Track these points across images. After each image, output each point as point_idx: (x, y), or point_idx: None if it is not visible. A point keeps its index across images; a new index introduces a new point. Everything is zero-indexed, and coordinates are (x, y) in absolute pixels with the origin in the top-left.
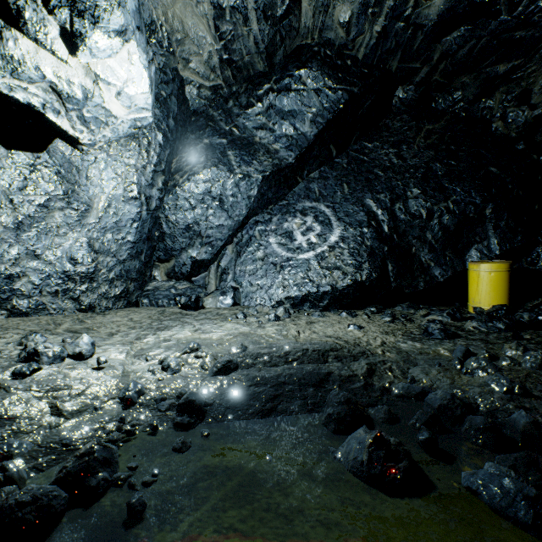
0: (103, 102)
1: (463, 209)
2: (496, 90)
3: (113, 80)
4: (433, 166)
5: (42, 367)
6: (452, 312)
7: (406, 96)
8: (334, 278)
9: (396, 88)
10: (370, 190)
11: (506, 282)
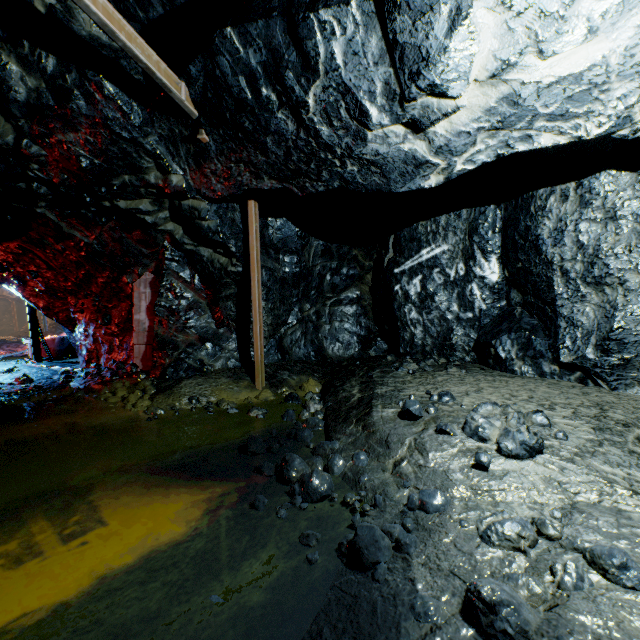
0: (539, 83)
1: None
2: None
3: (512, 55)
4: None
5: (459, 434)
6: None
7: None
8: None
9: None
10: None
11: None
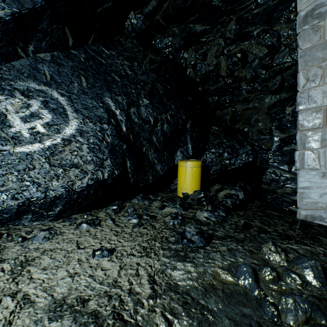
0: None
1: (176, 121)
2: (190, 46)
3: None
4: (156, 85)
5: None
6: (182, 203)
7: (136, 23)
8: (70, 177)
9: (130, 11)
10: (109, 90)
11: (200, 174)
